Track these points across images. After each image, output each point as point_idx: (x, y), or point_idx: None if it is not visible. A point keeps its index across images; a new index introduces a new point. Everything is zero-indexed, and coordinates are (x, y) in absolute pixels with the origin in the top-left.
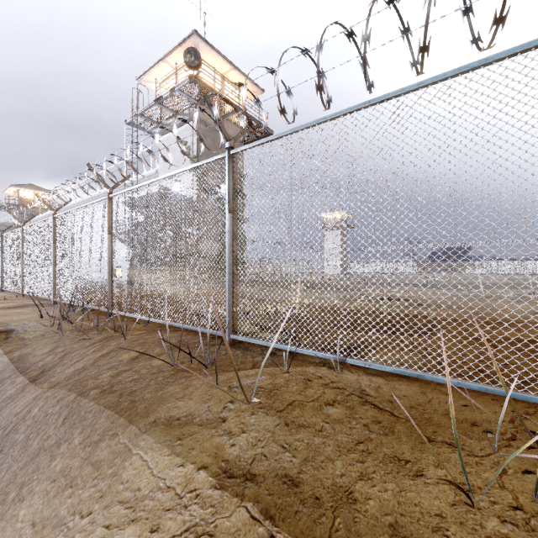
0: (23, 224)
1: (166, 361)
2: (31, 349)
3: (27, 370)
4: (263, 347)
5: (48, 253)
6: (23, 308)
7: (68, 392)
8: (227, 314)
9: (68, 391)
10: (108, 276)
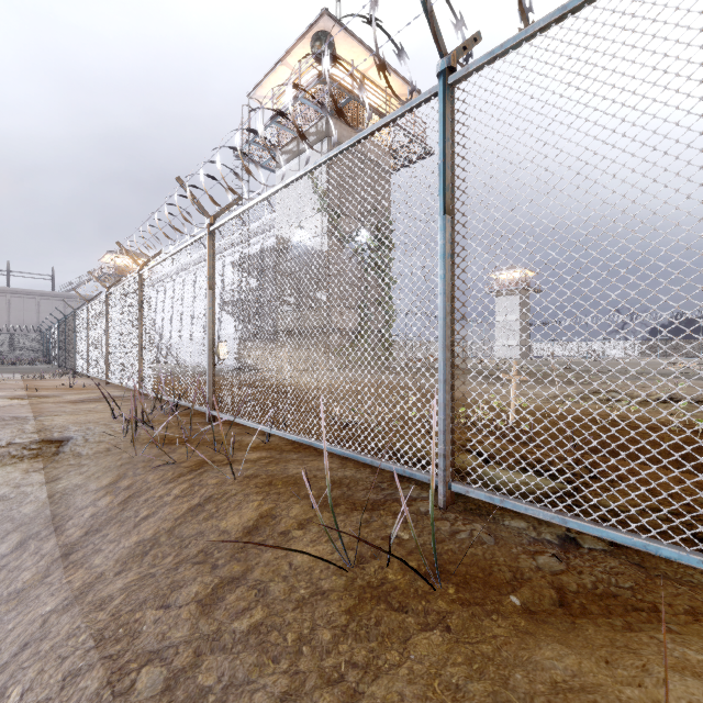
0: (107, 289)
1: (328, 562)
2: (85, 477)
3: (66, 524)
4: (527, 516)
5: (133, 326)
6: (99, 401)
7: (94, 647)
8: (440, 437)
9: (95, 643)
10: (208, 357)
